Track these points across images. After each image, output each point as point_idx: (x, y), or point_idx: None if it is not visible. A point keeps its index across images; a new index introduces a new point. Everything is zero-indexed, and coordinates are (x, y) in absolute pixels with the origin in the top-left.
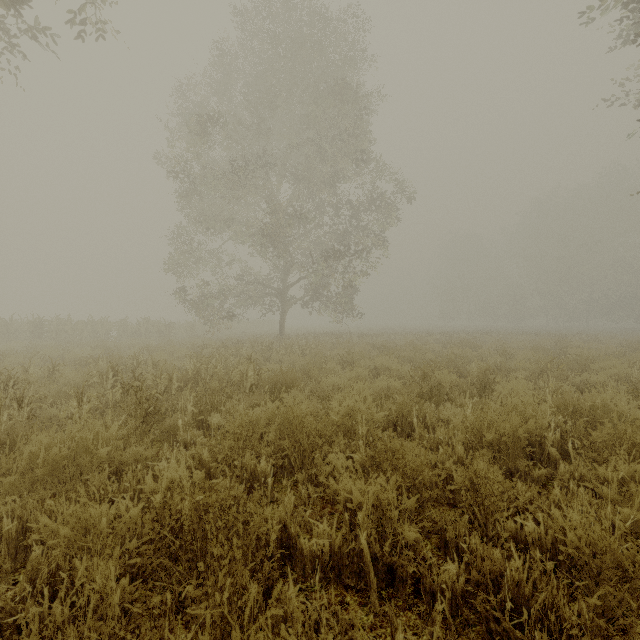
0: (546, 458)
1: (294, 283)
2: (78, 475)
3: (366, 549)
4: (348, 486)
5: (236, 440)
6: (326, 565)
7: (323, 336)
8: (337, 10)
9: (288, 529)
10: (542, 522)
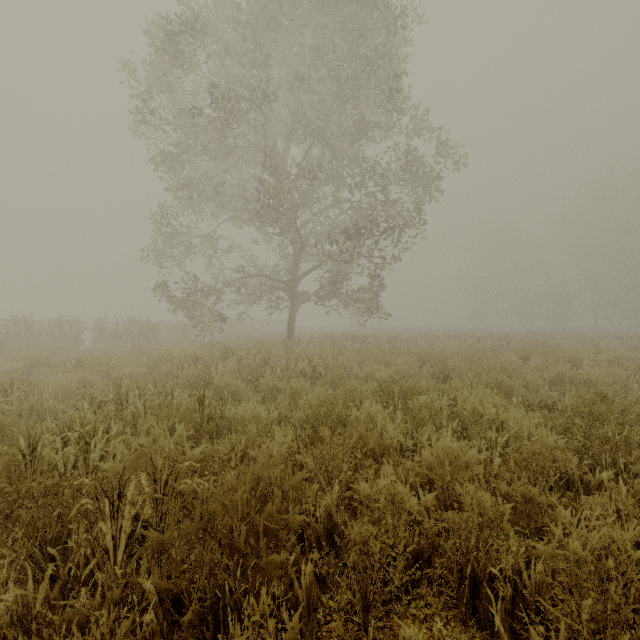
0: None
1: (306, 273)
2: None
3: None
4: None
5: None
6: None
7: (343, 340)
8: None
9: None
10: None
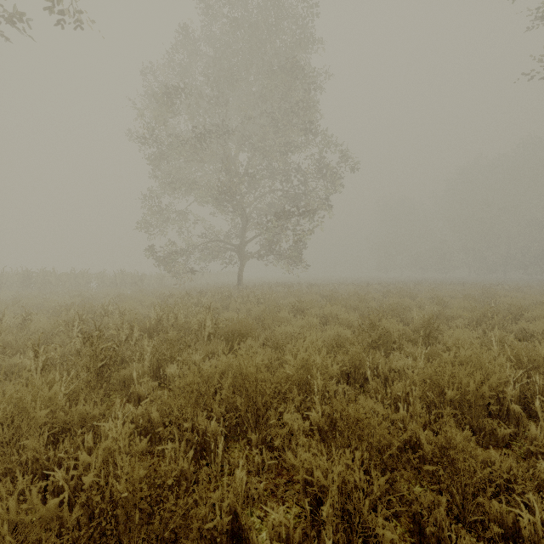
0: (505, 413)
1: (251, 240)
2: (17, 438)
3: None
4: (307, 462)
5: (186, 399)
6: None
7: (276, 286)
8: None
9: (238, 517)
10: (537, 511)
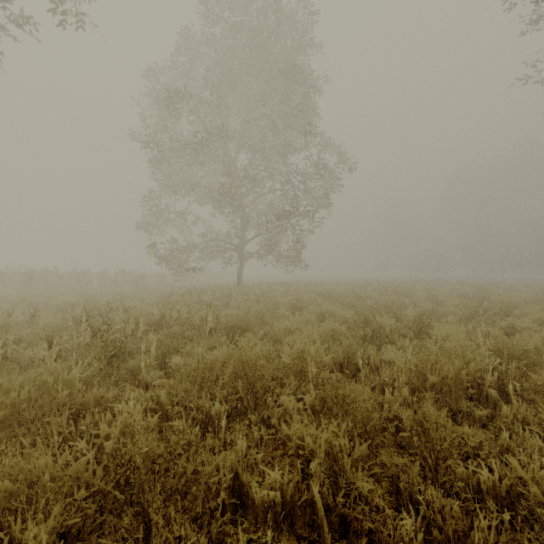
0: (484, 398)
1: (250, 239)
2: (40, 417)
3: (319, 502)
4: (300, 432)
5: (192, 382)
6: (278, 515)
7: (275, 285)
8: (287, 2)
9: (240, 476)
10: (496, 470)
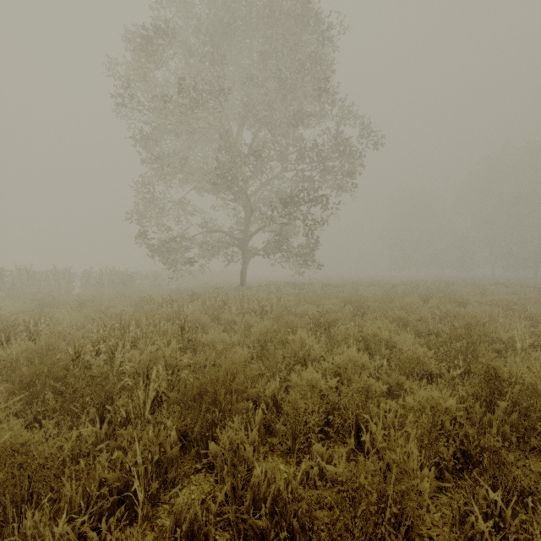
0: None
1: (255, 233)
2: None
3: None
4: None
5: None
6: None
7: (285, 287)
8: None
9: None
10: None
